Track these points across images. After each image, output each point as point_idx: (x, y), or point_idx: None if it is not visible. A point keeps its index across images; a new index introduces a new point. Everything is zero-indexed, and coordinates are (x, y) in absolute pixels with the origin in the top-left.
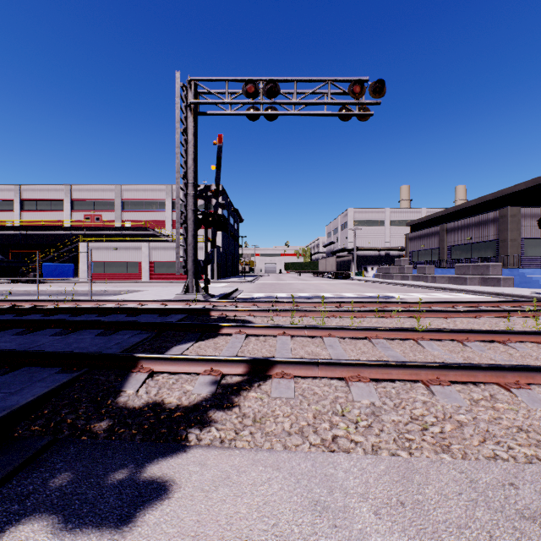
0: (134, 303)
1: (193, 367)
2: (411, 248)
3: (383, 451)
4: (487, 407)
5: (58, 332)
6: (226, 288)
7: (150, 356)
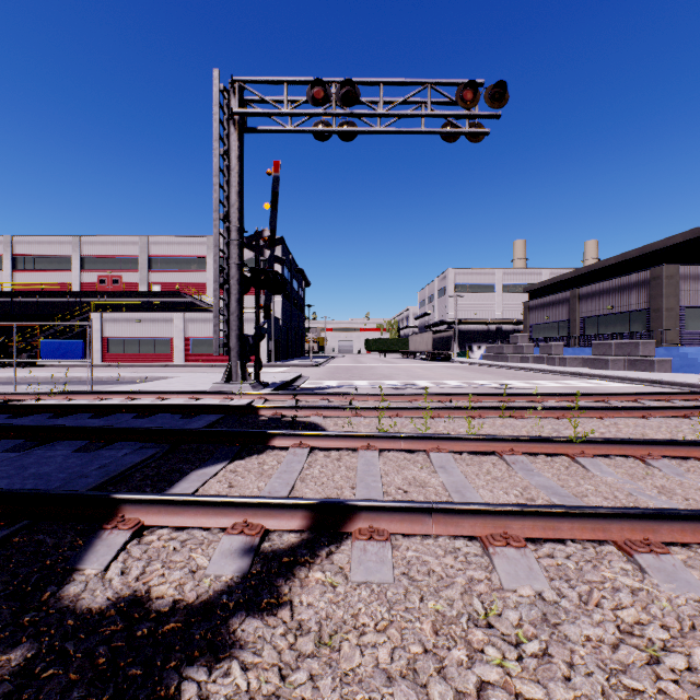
0: (152, 396)
1: (213, 517)
2: (531, 320)
3: None
4: None
5: (16, 446)
6: (285, 374)
7: (140, 498)
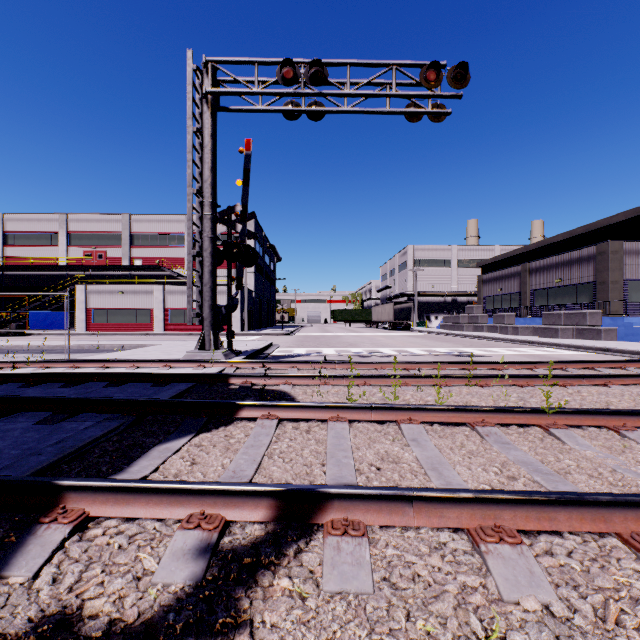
0: (127, 364)
1: (168, 506)
2: (485, 292)
3: None
4: None
5: None
6: (257, 342)
7: (85, 484)
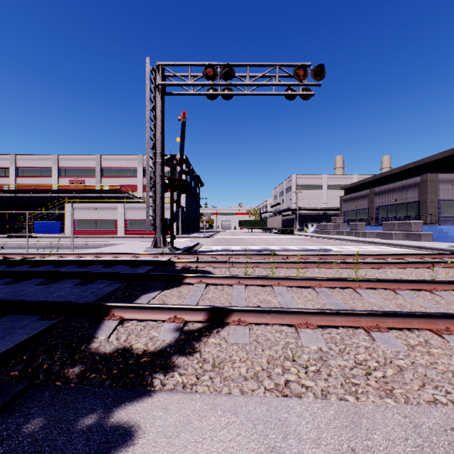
0: (110, 255)
1: (159, 315)
2: (345, 208)
3: (332, 396)
4: (423, 352)
5: (42, 282)
6: (189, 242)
7: (121, 305)
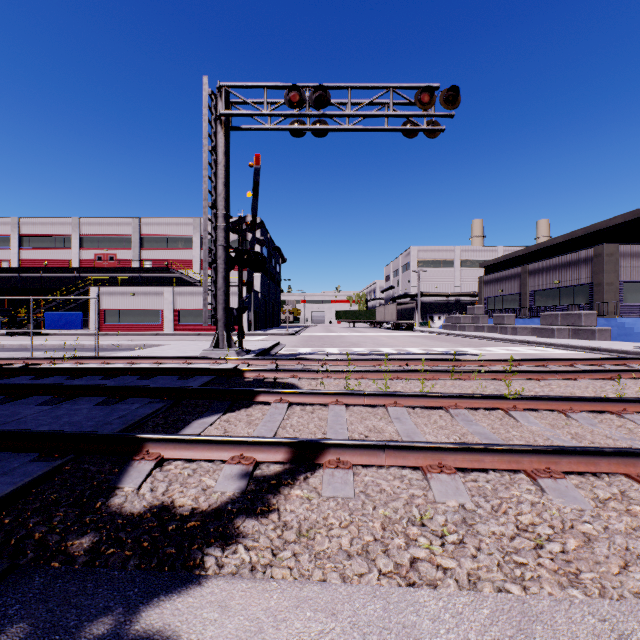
0: (151, 360)
1: (216, 452)
2: (486, 293)
3: (485, 585)
4: (619, 511)
5: (47, 401)
6: (265, 342)
7: (160, 437)
